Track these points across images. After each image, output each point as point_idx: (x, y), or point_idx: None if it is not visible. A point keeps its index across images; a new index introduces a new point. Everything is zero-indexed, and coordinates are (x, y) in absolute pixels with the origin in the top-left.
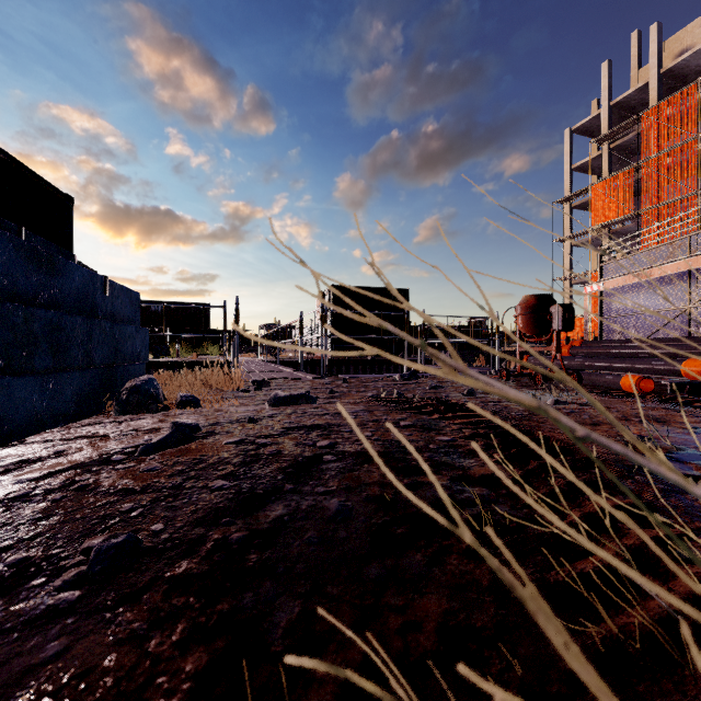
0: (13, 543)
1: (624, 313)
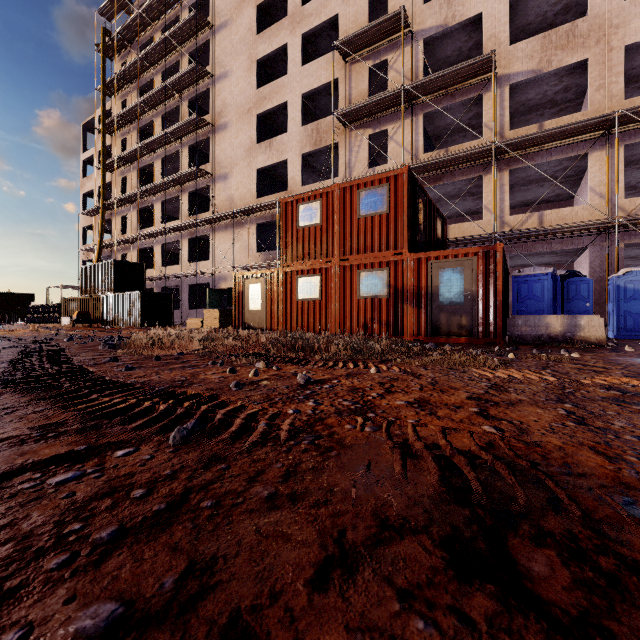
0: None
1: None
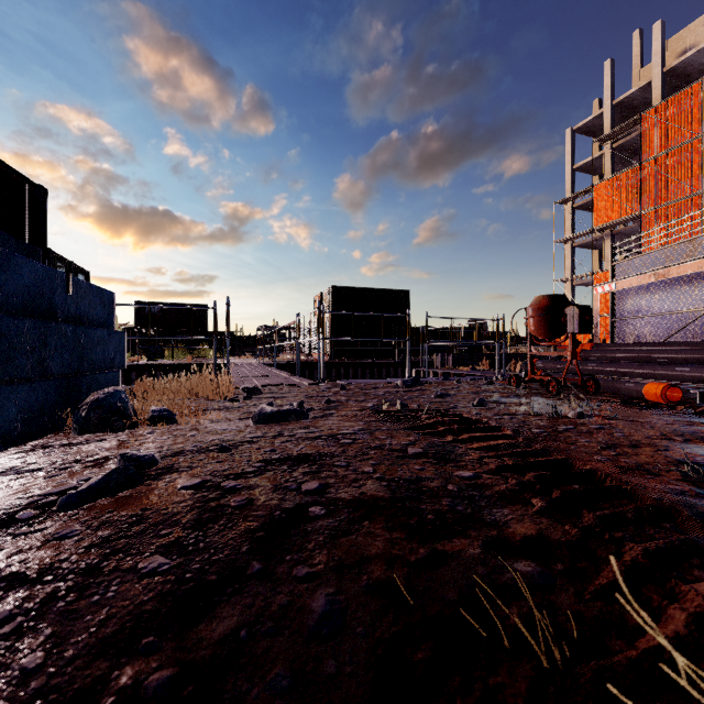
0: None
1: (638, 315)
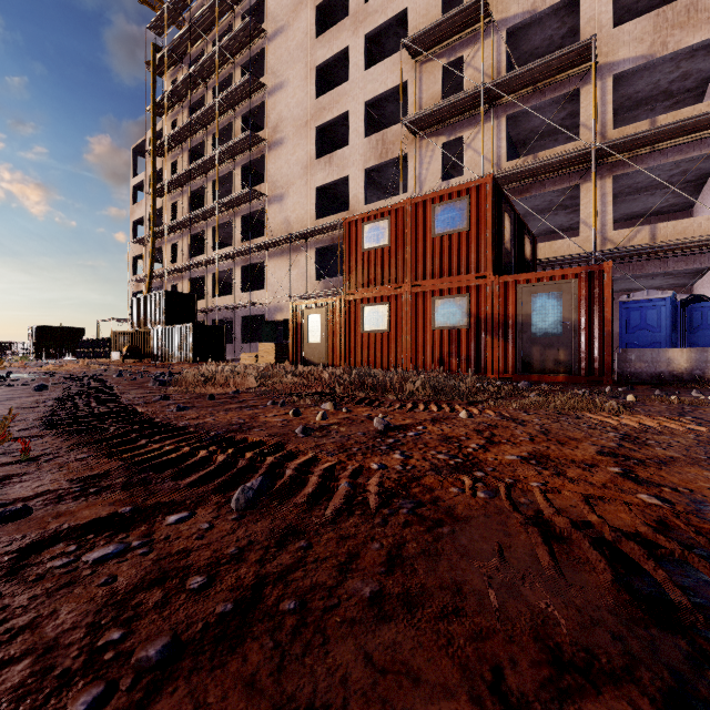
0: None
1: None
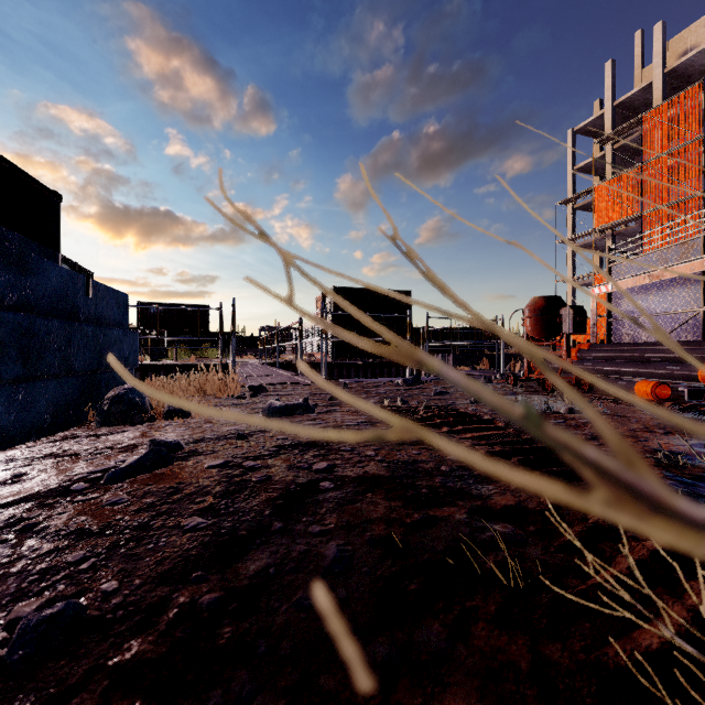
0: None
1: (634, 316)
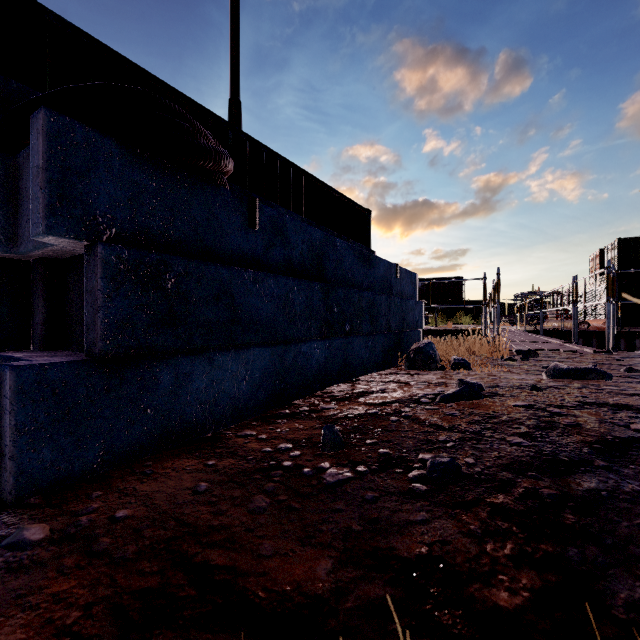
0: (378, 441)
1: None
